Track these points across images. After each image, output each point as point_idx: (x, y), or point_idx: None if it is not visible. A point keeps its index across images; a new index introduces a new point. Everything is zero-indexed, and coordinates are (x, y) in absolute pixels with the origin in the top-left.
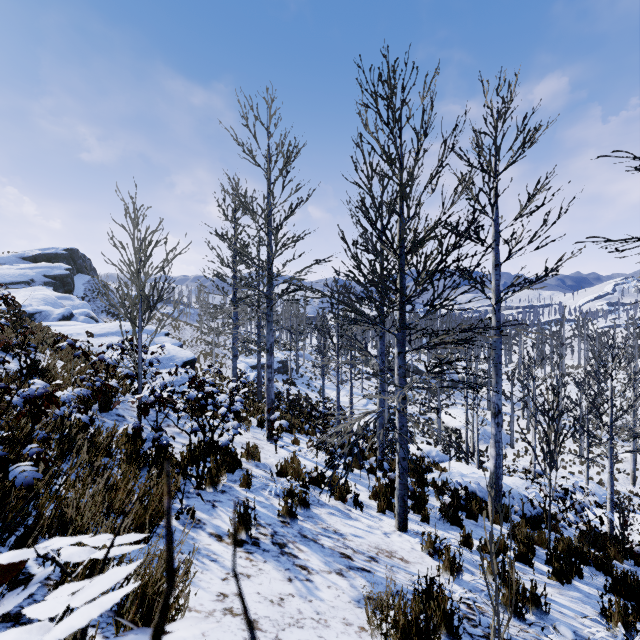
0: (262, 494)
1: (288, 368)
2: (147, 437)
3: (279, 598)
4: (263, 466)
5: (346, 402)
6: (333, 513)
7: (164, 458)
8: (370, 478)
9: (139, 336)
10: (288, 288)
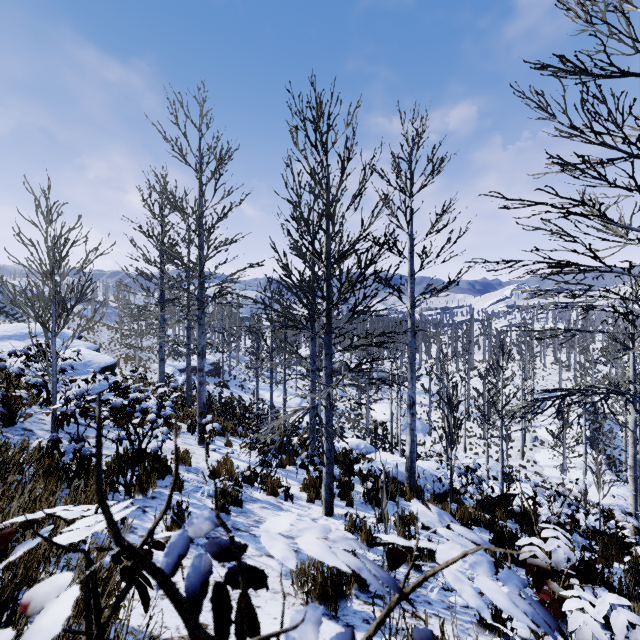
0: (194, 496)
1: (220, 370)
2: (67, 449)
3: (213, 581)
4: (195, 470)
5: (280, 402)
6: (265, 507)
7: (87, 469)
8: (302, 473)
9: (53, 342)
10: (221, 291)
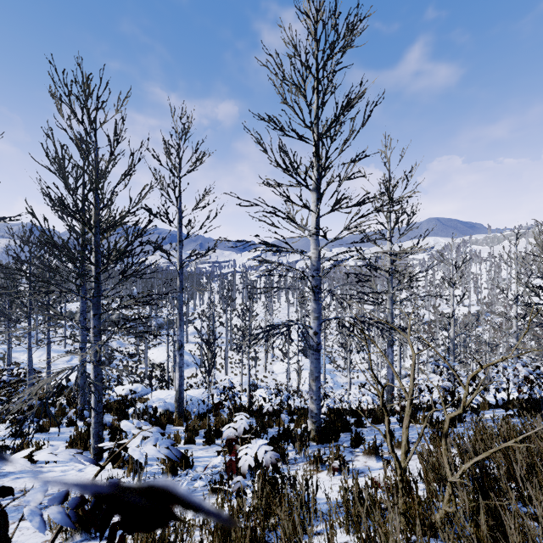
0: None
1: None
2: None
3: None
4: None
5: (43, 362)
6: (20, 477)
7: None
8: (69, 431)
9: None
10: None
